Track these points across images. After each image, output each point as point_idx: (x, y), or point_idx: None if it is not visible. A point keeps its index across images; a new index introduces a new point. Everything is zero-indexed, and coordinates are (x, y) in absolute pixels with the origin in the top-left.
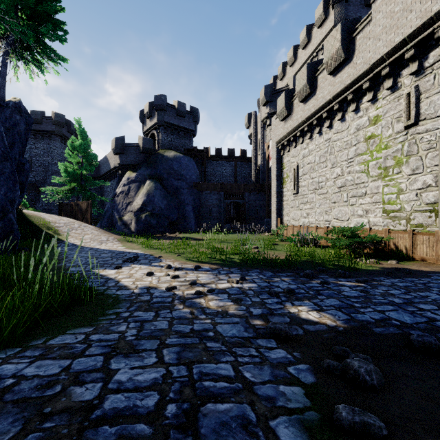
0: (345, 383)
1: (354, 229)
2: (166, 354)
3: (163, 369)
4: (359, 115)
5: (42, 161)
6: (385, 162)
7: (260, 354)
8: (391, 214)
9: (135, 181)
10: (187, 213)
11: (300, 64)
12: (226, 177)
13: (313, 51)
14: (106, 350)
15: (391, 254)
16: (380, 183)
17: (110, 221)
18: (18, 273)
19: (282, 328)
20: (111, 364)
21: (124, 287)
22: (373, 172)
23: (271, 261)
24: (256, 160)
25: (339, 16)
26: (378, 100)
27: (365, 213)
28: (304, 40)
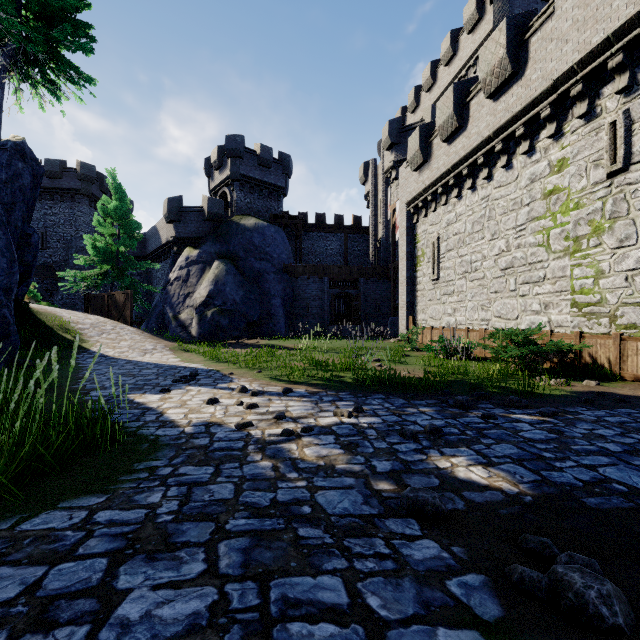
0: (560, 619)
1: (528, 333)
2: (223, 553)
3: (214, 590)
4: (535, 158)
5: (62, 233)
6: (575, 230)
7: (393, 551)
8: (585, 308)
9: (198, 262)
10: (274, 309)
11: (442, 89)
12: (332, 257)
13: (460, 69)
14: (117, 545)
15: (585, 371)
16: (568, 262)
17: (160, 320)
18: (2, 400)
19: (429, 500)
20: (119, 576)
21: (170, 422)
22: (557, 246)
23: (401, 381)
24: (376, 231)
25: (501, 15)
26: (564, 134)
27: (543, 308)
28: (447, 52)
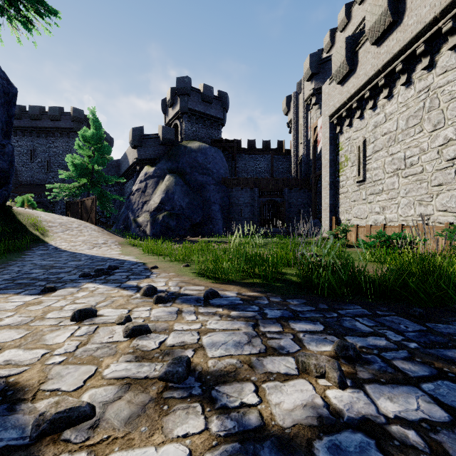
0: None
1: None
2: None
3: None
4: None
5: (61, 160)
6: None
7: None
8: None
9: (153, 177)
10: (213, 213)
11: (356, 25)
12: (260, 174)
13: None
14: None
15: None
16: None
17: (126, 223)
18: None
19: None
20: None
21: None
22: None
23: (365, 282)
24: (297, 151)
25: None
26: None
27: None
28: None
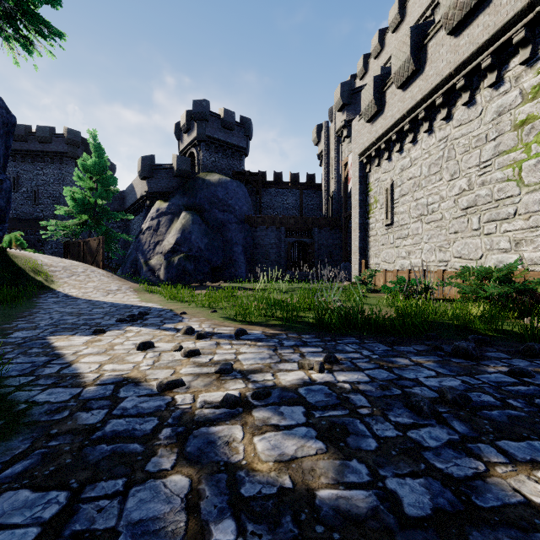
0: None
1: (508, 269)
2: None
3: None
4: (503, 89)
5: (51, 191)
6: None
7: None
8: None
9: (167, 214)
10: (235, 256)
11: (389, 54)
12: (288, 210)
13: None
14: None
15: None
16: None
17: (134, 266)
18: None
19: None
20: None
21: (71, 377)
22: (531, 178)
23: (370, 322)
24: (328, 186)
25: None
26: None
27: (514, 245)
28: (395, 18)
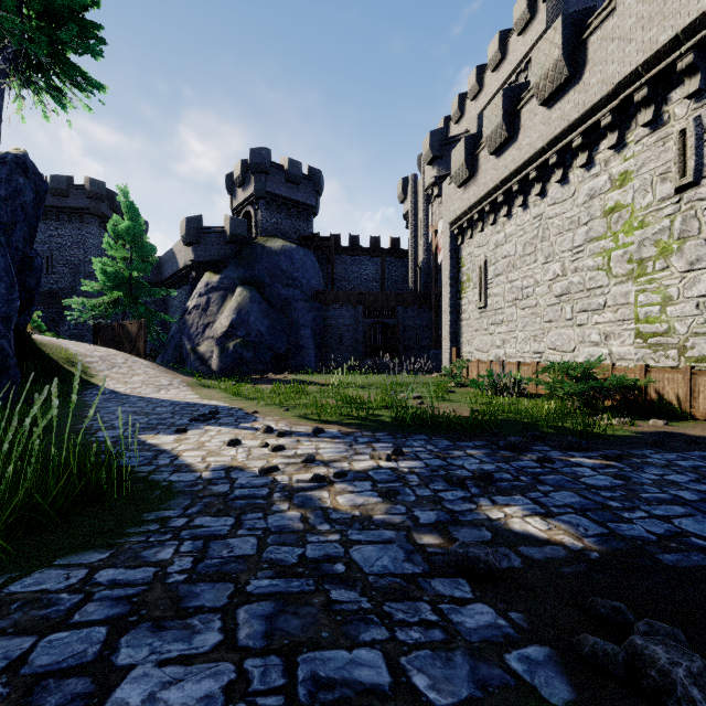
0: (643, 702)
1: (587, 366)
2: (242, 621)
3: (232, 667)
4: (594, 172)
5: (69, 257)
6: (640, 251)
7: (441, 618)
8: (651, 339)
9: (219, 289)
10: (303, 341)
11: (489, 97)
12: (367, 283)
13: (510, 74)
14: (119, 611)
15: (651, 409)
16: (631, 288)
17: (177, 353)
18: None
19: (482, 557)
20: (119, 649)
21: (186, 466)
22: (618, 269)
23: (445, 420)
24: (416, 254)
25: (555, 14)
26: (627, 144)
27: (604, 339)
28: (495, 55)
